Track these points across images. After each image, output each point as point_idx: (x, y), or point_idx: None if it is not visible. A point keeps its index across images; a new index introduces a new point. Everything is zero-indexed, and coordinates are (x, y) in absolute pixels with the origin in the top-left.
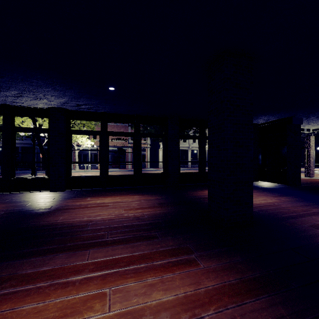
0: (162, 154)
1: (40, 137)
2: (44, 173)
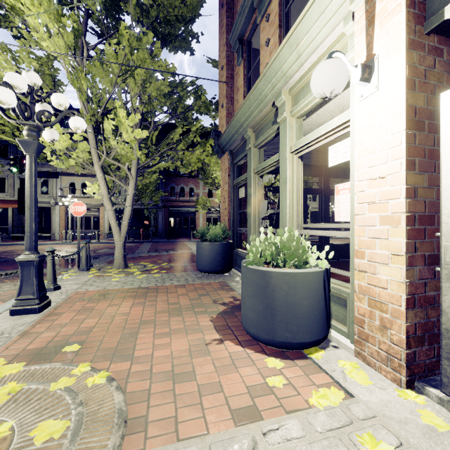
0: (310, 218)
1: (268, 199)
2: (191, 242)
